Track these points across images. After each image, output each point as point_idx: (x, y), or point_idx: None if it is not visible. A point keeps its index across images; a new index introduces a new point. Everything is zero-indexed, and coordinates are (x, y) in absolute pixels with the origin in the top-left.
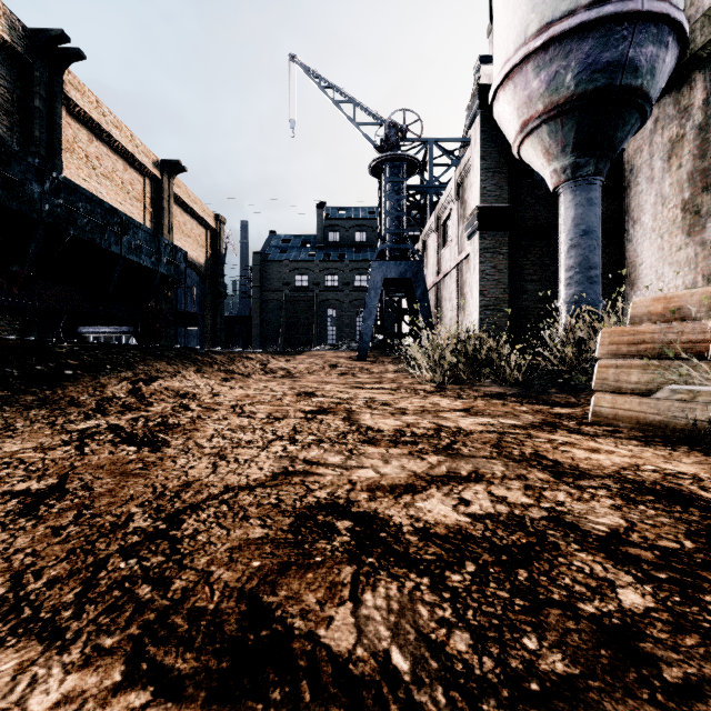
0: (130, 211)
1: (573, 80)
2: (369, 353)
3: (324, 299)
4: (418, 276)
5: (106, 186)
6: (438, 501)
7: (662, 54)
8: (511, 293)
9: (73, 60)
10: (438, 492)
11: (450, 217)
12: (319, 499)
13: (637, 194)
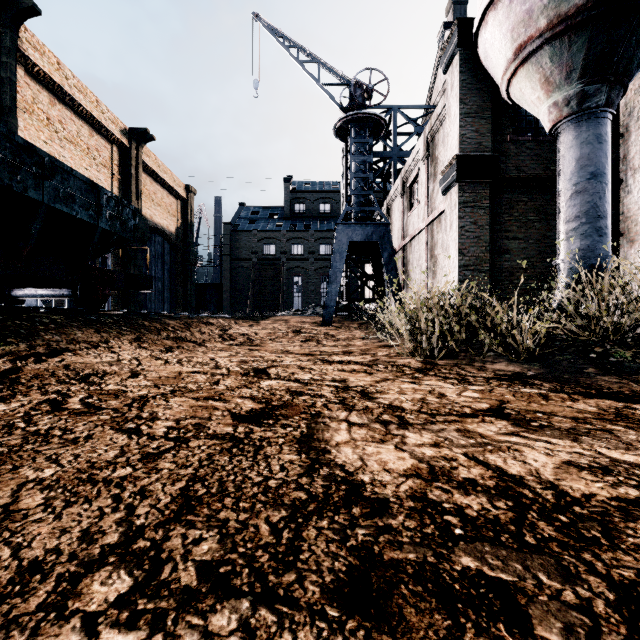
0: (96, 177)
1: None
2: (334, 318)
3: (291, 267)
4: (384, 238)
5: (69, 150)
6: None
7: None
8: (492, 252)
9: (29, 15)
10: None
11: (417, 178)
12: None
13: (638, 139)
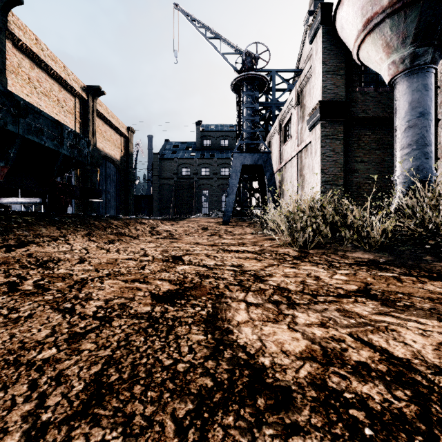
0: (64, 120)
1: None
2: (231, 219)
3: (201, 184)
4: (267, 163)
5: (44, 101)
6: None
7: None
8: (345, 172)
9: (14, 4)
10: None
11: (290, 120)
12: None
13: None
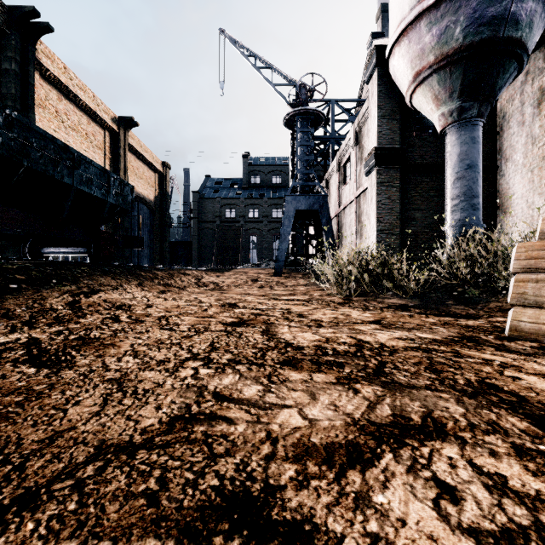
0: (93, 157)
1: (462, 33)
2: (283, 270)
3: (248, 228)
4: (323, 207)
5: (72, 136)
6: (405, 489)
7: (539, 10)
8: (402, 220)
9: (44, 32)
10: (397, 464)
11: (349, 160)
12: (222, 481)
13: (509, 137)
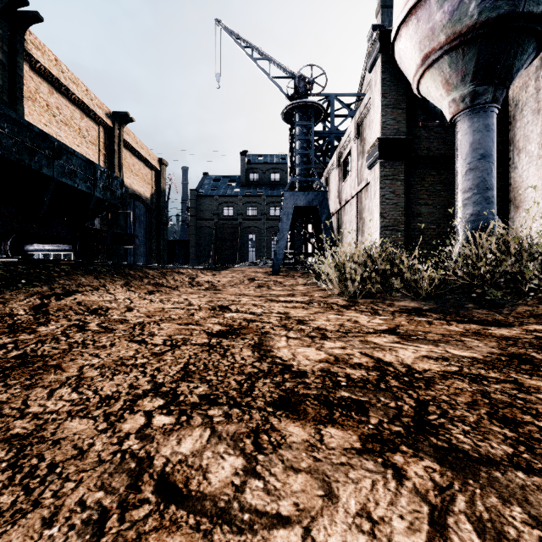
0: (86, 153)
1: (477, 8)
2: (282, 269)
3: (246, 226)
4: (323, 203)
5: (64, 131)
6: None
7: None
8: (407, 216)
9: (33, 22)
10: None
11: (350, 154)
12: None
13: (522, 126)
